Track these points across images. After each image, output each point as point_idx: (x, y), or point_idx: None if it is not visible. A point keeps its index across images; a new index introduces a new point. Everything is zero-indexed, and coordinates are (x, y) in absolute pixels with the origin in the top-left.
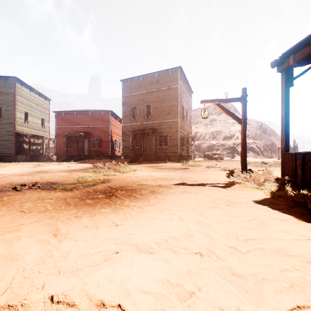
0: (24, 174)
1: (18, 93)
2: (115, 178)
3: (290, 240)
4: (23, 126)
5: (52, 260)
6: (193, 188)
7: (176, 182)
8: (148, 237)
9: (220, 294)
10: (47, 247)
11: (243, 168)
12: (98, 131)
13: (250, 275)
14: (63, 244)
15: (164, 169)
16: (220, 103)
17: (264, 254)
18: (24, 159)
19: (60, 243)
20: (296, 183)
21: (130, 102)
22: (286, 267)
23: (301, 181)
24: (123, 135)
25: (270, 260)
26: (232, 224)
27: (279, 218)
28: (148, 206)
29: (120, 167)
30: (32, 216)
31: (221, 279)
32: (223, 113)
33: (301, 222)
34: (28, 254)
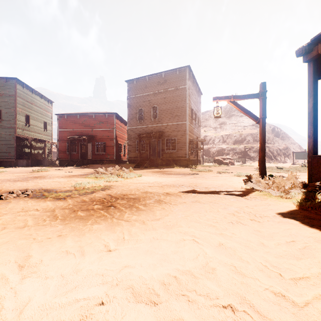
0: (19, 180)
1: (19, 94)
2: (118, 184)
3: None
4: (24, 129)
5: None
6: (206, 197)
7: (186, 190)
8: (151, 273)
9: None
10: None
11: (262, 174)
12: (102, 135)
13: None
14: (25, 285)
15: (172, 174)
16: (236, 100)
17: None
18: (25, 163)
19: (22, 282)
20: None
21: (136, 104)
22: None
23: None
24: (128, 138)
25: None
26: (265, 249)
27: None
28: (153, 220)
29: (123, 173)
30: (3, 235)
31: None
32: (233, 116)
33: None
34: None
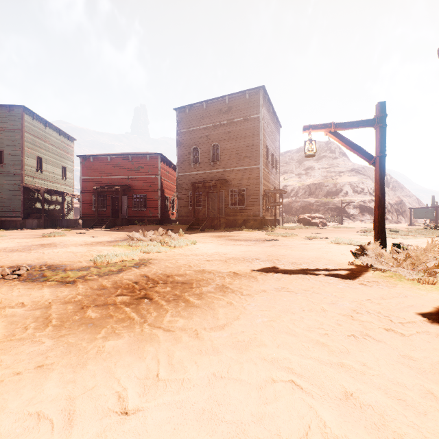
0: (18, 249)
1: (27, 129)
2: (160, 257)
3: None
4: (34, 177)
5: None
6: (297, 281)
7: (263, 267)
8: None
9: None
10: None
11: (380, 242)
12: (142, 185)
13: None
14: None
15: (240, 241)
16: (338, 130)
17: None
18: (35, 224)
19: None
20: None
21: (188, 141)
22: None
23: None
24: (178, 189)
25: None
26: None
27: None
28: (213, 329)
29: (170, 239)
30: None
31: None
32: (324, 158)
33: None
34: None
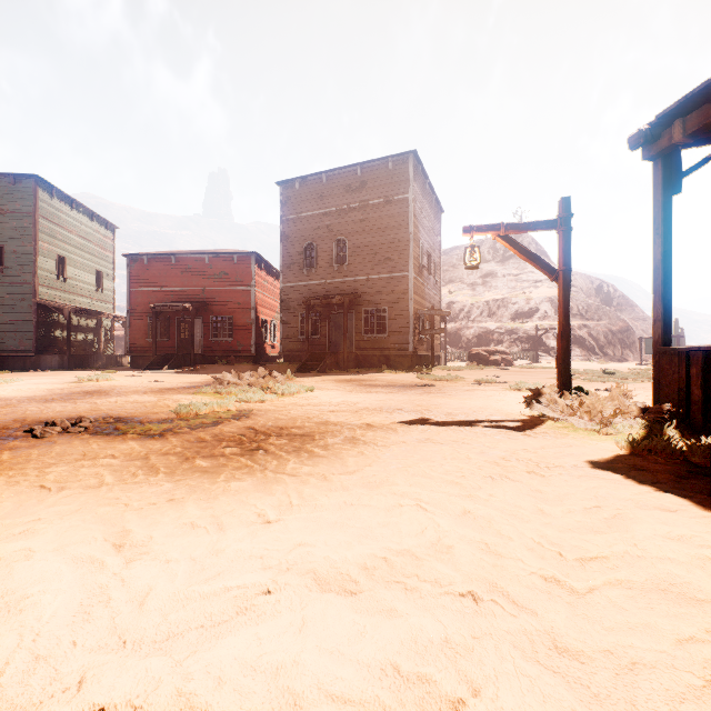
0: (54, 399)
1: (42, 212)
2: (265, 407)
3: (692, 561)
4: (53, 289)
5: (108, 612)
6: (446, 432)
7: (407, 418)
8: (345, 553)
9: (529, 705)
10: (97, 577)
11: (563, 386)
12: (227, 301)
13: (600, 654)
14: (137, 570)
15: (379, 387)
16: (510, 233)
17: (630, 598)
18: (55, 363)
19: (128, 566)
20: (689, 421)
21: (299, 233)
22: (691, 632)
23: (700, 415)
24: (282, 309)
25: (647, 613)
26: (544, 519)
27: (657, 505)
28: (342, 474)
29: (276, 383)
30: (67, 499)
31: (529, 663)
32: (512, 259)
33: (710, 516)
34: (49, 596)
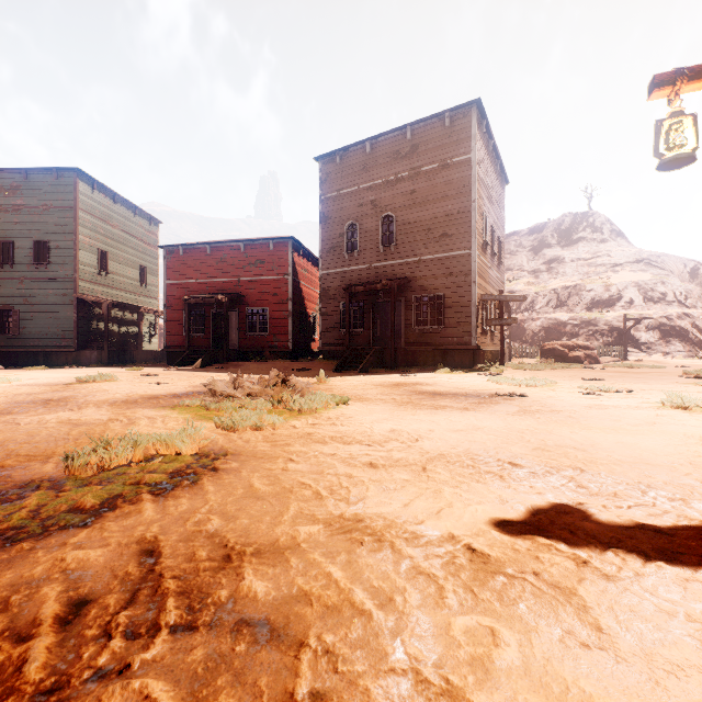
0: None
1: (83, 206)
2: (254, 444)
3: None
4: (95, 283)
5: None
6: None
7: (558, 510)
8: None
9: None
10: None
11: None
12: (262, 292)
13: None
14: None
15: (443, 396)
16: None
17: None
18: (94, 359)
19: None
20: None
21: (340, 212)
22: None
23: None
24: (321, 299)
25: None
26: None
27: None
28: None
29: (292, 392)
30: None
31: None
32: (581, 241)
33: None
34: None
